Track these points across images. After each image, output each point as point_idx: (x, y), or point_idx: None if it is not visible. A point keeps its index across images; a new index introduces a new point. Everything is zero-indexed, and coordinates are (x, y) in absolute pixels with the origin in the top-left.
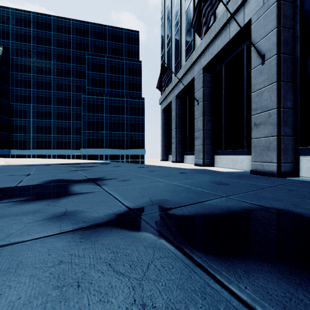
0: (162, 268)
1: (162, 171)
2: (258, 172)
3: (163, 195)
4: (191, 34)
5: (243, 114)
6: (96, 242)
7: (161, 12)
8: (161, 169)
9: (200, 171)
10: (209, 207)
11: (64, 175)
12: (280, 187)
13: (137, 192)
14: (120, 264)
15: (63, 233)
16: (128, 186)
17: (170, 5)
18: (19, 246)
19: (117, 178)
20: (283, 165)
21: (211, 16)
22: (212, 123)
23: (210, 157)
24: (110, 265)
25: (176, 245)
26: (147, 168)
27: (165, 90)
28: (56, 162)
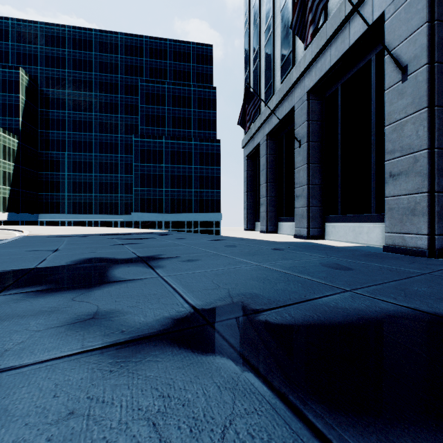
0: (250, 440)
1: (246, 246)
2: (396, 248)
3: (249, 286)
4: (289, 43)
5: (371, 160)
6: (136, 374)
7: (244, 14)
8: (244, 243)
9: (304, 246)
10: (324, 309)
11: (105, 251)
12: (440, 275)
13: (209, 280)
14: (172, 424)
15: (85, 352)
16: (194, 269)
17: (257, 3)
18: (10, 377)
19: (180, 257)
20: (438, 239)
21: (322, 9)
22: (322, 175)
23: (318, 225)
24: (154, 427)
25: (273, 387)
26: (225, 241)
27: (251, 127)
28: (98, 231)
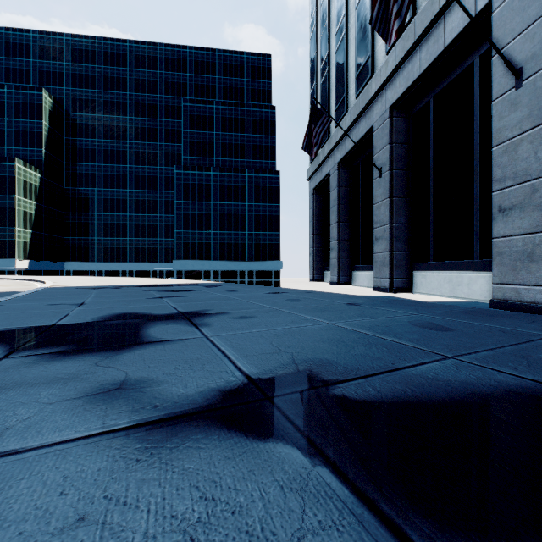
0: None
1: (313, 300)
2: (507, 304)
3: (319, 350)
4: (367, 47)
5: (474, 191)
6: (170, 466)
7: (310, 14)
8: (310, 297)
9: (387, 301)
10: (420, 381)
11: (140, 305)
12: None
13: (267, 342)
14: (218, 541)
15: (106, 433)
16: (249, 328)
17: None
18: (8, 464)
19: (231, 314)
20: None
21: None
22: (409, 211)
23: (404, 274)
24: None
25: (357, 490)
26: (286, 294)
27: (318, 154)
28: (133, 282)
